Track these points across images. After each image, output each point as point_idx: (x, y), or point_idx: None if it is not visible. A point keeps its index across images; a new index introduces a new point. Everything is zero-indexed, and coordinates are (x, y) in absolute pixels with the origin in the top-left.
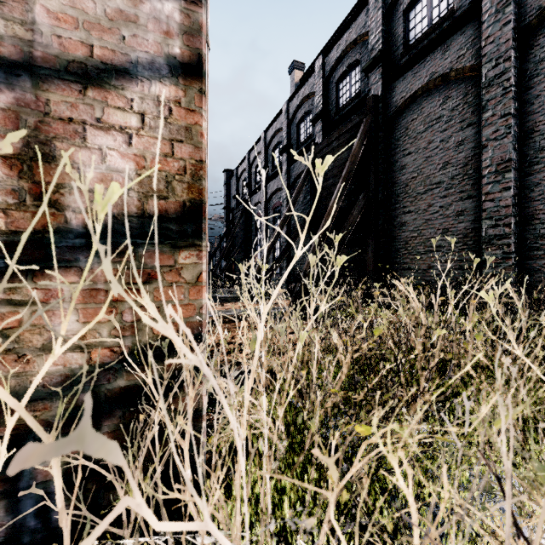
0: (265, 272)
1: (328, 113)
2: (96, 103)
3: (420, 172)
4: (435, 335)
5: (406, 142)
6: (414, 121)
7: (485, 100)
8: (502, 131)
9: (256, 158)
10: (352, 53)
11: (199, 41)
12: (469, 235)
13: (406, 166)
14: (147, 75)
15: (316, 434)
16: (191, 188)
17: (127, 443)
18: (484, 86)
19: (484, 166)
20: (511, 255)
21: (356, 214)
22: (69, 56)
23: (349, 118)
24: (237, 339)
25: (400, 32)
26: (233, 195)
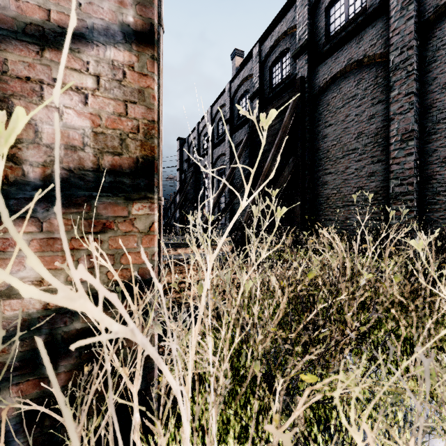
0: (211, 223)
1: (263, 92)
2: (53, 64)
3: (339, 140)
4: (364, 278)
5: (327, 116)
6: (334, 98)
7: (392, 81)
8: (406, 107)
9: (204, 129)
10: (283, 42)
11: (151, 11)
12: (379, 192)
13: (327, 135)
14: (102, 40)
15: (261, 381)
16: (143, 146)
17: (83, 381)
18: (392, 70)
19: (392, 135)
20: (413, 209)
21: (286, 174)
22: (26, 19)
23: (281, 96)
24: (187, 279)
25: (323, 25)
26: (185, 159)
